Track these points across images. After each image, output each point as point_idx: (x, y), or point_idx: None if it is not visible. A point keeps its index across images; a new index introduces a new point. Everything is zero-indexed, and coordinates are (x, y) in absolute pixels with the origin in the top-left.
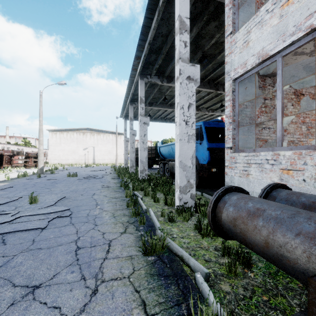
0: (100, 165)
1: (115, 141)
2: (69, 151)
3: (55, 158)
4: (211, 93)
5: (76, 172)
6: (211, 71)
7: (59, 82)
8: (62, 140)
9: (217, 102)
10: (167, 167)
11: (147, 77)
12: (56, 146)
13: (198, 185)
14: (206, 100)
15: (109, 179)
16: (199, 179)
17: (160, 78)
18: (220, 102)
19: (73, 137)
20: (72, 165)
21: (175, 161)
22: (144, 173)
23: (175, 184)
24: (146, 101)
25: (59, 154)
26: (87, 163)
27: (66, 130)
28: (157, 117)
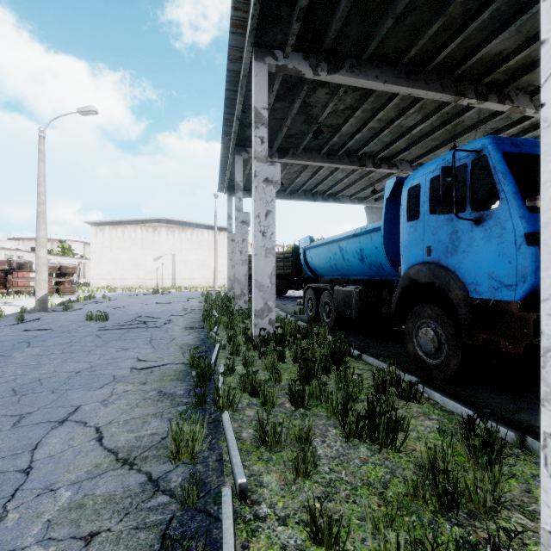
0: (185, 290)
1: (214, 243)
2: (127, 263)
3: (101, 276)
4: (435, 113)
5: (120, 307)
6: (454, 30)
7: (80, 109)
8: (114, 243)
9: (442, 144)
10: (326, 299)
11: (274, 55)
12: (103, 254)
13: (458, 374)
14: (415, 139)
15: (176, 332)
16: (463, 356)
17: (309, 58)
18: (450, 143)
19: (135, 235)
20: (131, 289)
21: (545, 308)
22: (266, 318)
23: (545, 545)
24: (272, 145)
25: (109, 269)
26: (161, 285)
27: (123, 223)
28: (297, 190)
